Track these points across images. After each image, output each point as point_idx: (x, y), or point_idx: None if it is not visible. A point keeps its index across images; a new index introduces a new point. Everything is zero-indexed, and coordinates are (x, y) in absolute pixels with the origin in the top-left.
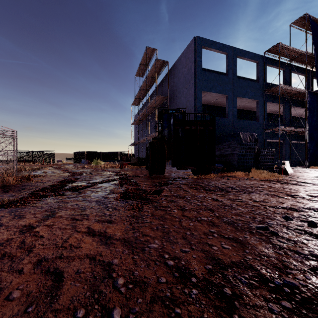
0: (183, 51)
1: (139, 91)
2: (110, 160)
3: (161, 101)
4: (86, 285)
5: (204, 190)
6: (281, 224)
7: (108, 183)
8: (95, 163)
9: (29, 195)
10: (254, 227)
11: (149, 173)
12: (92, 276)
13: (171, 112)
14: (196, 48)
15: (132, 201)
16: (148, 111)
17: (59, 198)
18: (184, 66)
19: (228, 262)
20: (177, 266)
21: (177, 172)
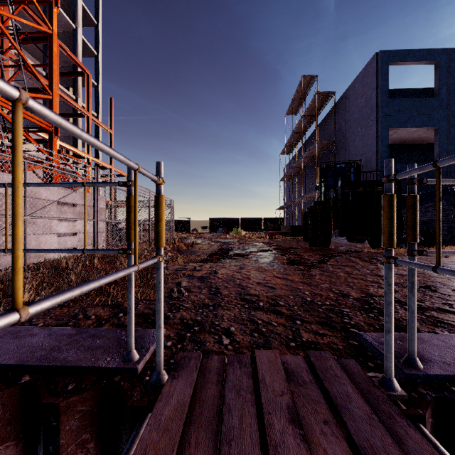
0: (357, 75)
1: (292, 136)
2: (251, 229)
3: (323, 147)
4: (289, 291)
5: (381, 264)
6: (451, 288)
7: (266, 252)
8: (235, 232)
9: (208, 257)
10: (417, 287)
11: (310, 244)
12: (290, 289)
13: (338, 167)
14: (379, 68)
15: (299, 266)
16: (304, 162)
17: (234, 260)
18: (359, 96)
19: (378, 295)
20: (341, 293)
21: (348, 245)
